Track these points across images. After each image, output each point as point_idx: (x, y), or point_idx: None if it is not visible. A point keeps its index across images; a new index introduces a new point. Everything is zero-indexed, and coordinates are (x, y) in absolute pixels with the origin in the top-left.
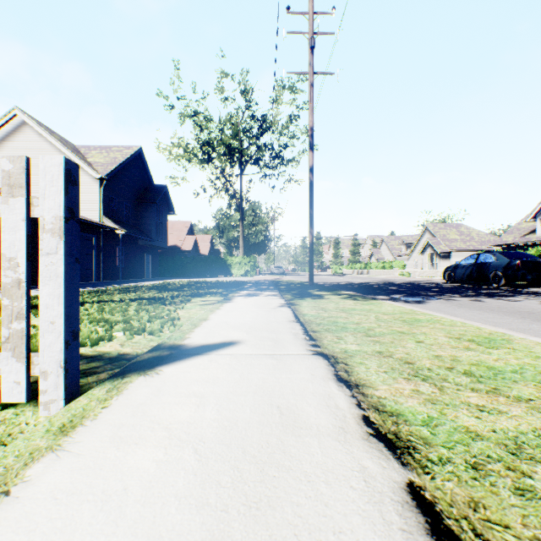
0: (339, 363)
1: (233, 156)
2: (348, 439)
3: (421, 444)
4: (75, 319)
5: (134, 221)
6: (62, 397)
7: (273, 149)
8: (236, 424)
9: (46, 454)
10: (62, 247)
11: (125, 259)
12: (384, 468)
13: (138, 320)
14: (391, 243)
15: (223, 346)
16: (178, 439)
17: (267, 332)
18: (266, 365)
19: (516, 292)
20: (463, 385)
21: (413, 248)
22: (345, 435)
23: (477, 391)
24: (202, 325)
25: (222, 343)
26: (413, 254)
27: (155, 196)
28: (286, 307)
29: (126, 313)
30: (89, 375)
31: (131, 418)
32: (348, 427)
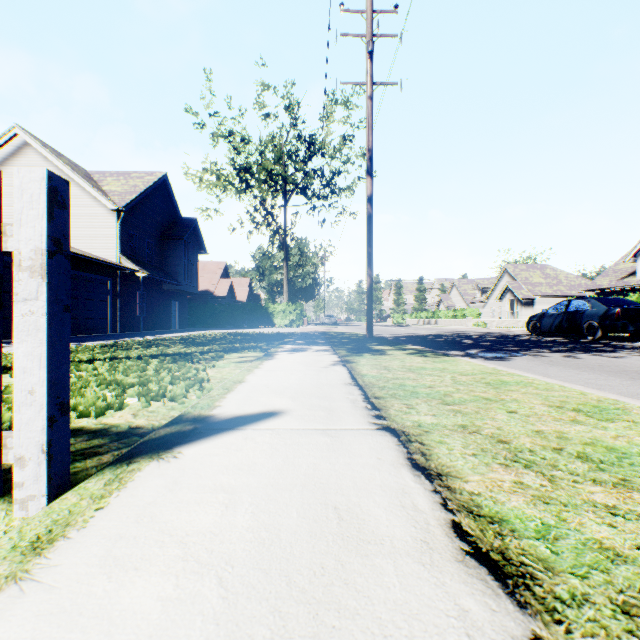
0: (412, 443)
1: (276, 184)
2: (436, 560)
3: (541, 570)
4: (64, 387)
5: (158, 262)
6: (44, 493)
7: (323, 175)
8: (278, 536)
9: (5, 587)
10: (44, 290)
11: (147, 306)
12: (493, 612)
13: (157, 383)
14: (464, 288)
15: (262, 417)
16: (196, 560)
17: (318, 399)
18: (318, 445)
19: (617, 347)
20: (581, 475)
21: (490, 294)
22: (431, 555)
23: (601, 484)
24: (236, 390)
25: (261, 414)
26: (490, 301)
27: (182, 231)
28: (341, 365)
29: (143, 373)
30: (88, 457)
31: (133, 525)
32: (434, 540)
